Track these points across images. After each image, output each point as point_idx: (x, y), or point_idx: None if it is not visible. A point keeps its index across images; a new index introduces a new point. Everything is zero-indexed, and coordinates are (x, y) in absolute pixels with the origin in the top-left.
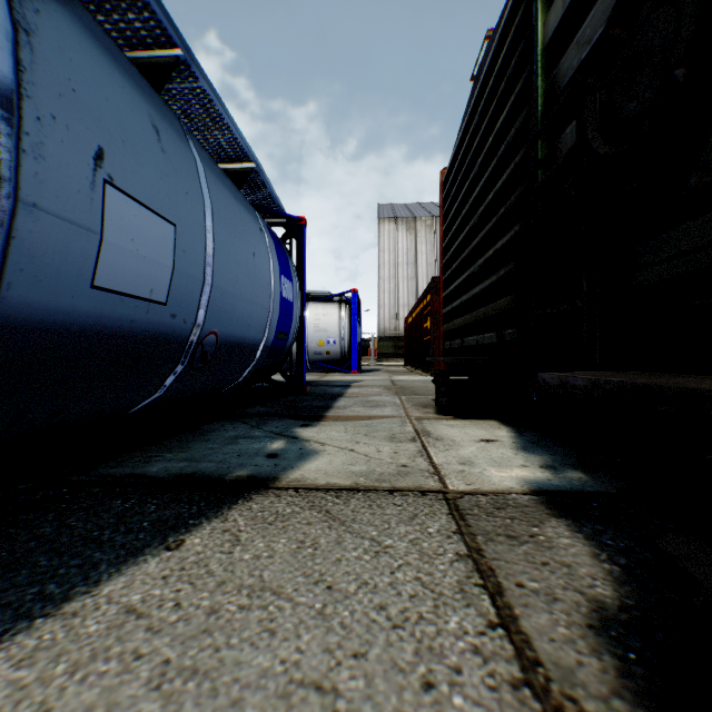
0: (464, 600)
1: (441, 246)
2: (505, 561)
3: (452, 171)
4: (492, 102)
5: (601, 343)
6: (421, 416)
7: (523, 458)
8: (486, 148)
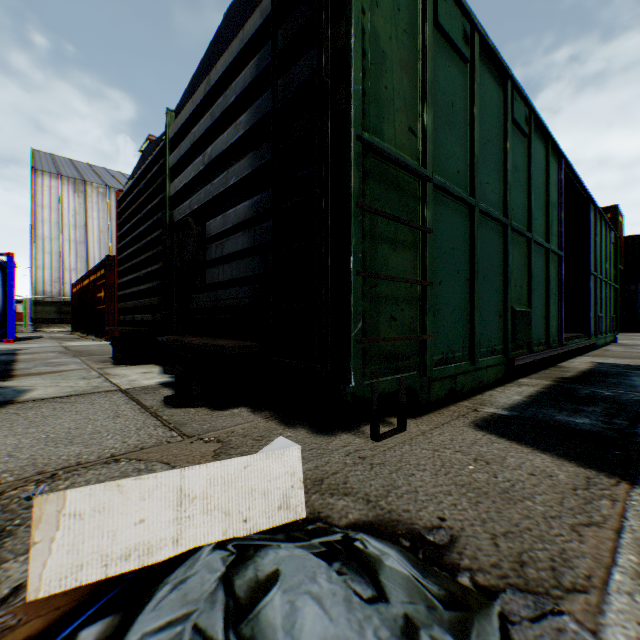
0: (128, 404)
1: (117, 246)
2: (143, 397)
3: (126, 198)
4: (151, 184)
5: (183, 326)
6: (103, 367)
7: (162, 376)
8: (148, 209)
